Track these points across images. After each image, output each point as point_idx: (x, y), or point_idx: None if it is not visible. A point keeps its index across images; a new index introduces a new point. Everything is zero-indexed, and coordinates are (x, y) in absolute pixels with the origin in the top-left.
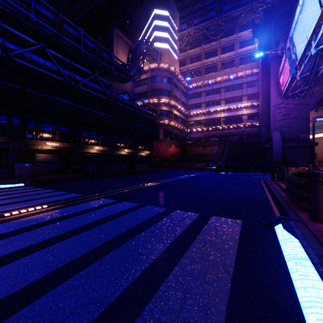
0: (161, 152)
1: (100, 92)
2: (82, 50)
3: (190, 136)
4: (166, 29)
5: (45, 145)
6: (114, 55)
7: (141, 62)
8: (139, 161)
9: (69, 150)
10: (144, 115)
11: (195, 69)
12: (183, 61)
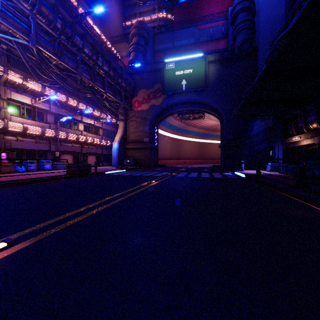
0: None
1: None
2: None
3: None
4: None
5: None
6: None
7: None
8: None
9: None
10: None
11: None
12: None
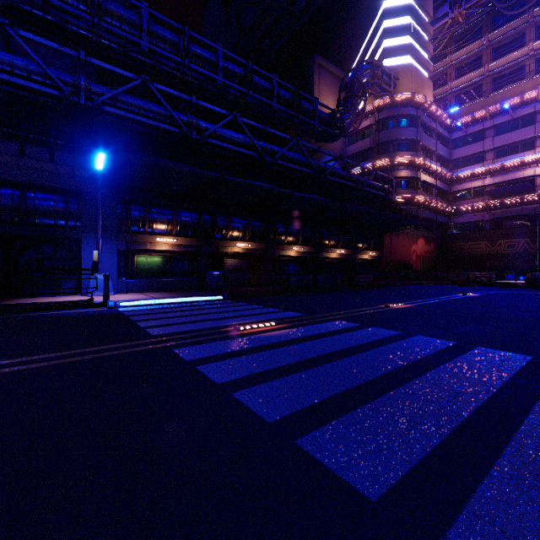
0: (397, 253)
1: (302, 163)
2: (275, 107)
3: (456, 220)
4: (407, 28)
5: (235, 246)
6: (318, 102)
7: (359, 101)
8: (358, 269)
9: (262, 252)
10: (369, 190)
11: (468, 88)
12: (441, 77)
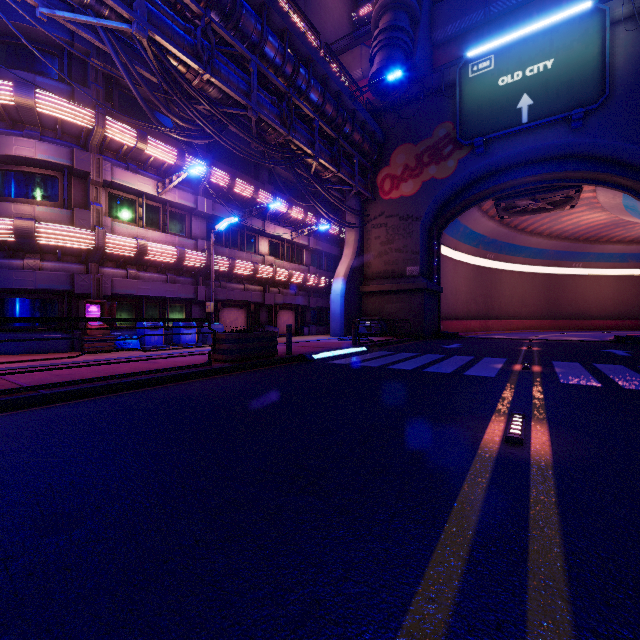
0: None
1: None
2: None
3: None
4: None
5: None
6: None
7: None
8: None
9: None
10: None
11: None
12: None
